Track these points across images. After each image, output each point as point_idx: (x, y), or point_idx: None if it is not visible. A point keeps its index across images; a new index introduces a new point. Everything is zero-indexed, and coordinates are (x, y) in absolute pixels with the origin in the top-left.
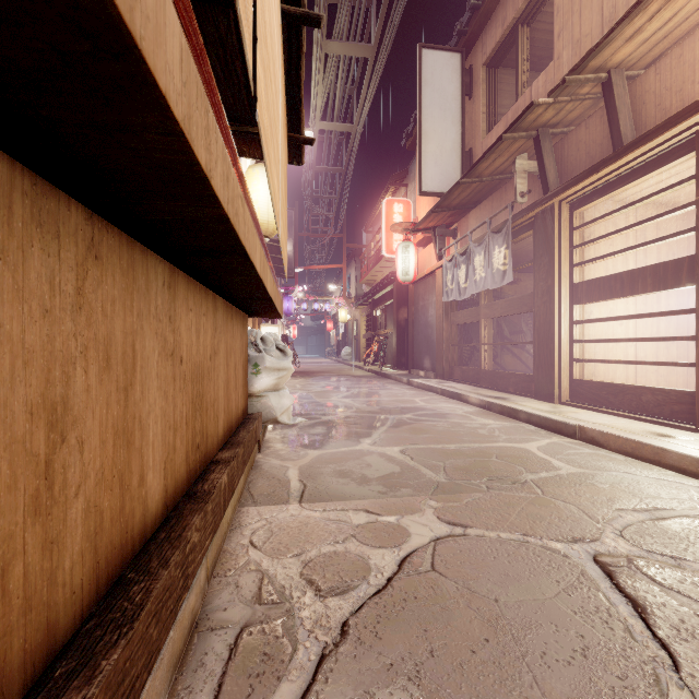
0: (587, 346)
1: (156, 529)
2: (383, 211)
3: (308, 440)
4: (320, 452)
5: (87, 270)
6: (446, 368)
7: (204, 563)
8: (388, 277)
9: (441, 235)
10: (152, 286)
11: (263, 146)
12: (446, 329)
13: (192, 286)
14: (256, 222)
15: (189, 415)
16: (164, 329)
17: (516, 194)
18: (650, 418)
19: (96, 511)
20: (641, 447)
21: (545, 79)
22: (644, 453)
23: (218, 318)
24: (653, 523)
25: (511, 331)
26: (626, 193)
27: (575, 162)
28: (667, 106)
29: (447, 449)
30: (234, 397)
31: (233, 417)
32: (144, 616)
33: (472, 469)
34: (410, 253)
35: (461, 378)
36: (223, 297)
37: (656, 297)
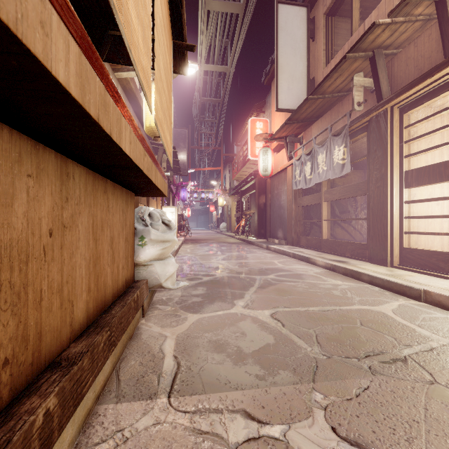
0: (412, 221)
1: None
2: (249, 127)
3: (189, 302)
4: (198, 317)
5: None
6: (294, 238)
7: None
8: (252, 174)
9: (291, 141)
10: None
11: None
12: (294, 209)
13: None
14: None
15: None
16: None
17: (354, 104)
18: None
19: None
20: None
21: (377, 13)
22: None
23: (74, 187)
24: None
25: (341, 211)
26: (445, 100)
27: (404, 75)
28: None
29: (312, 313)
30: (109, 270)
31: (107, 292)
32: None
33: (344, 339)
34: (268, 156)
35: (306, 245)
36: (83, 164)
37: None
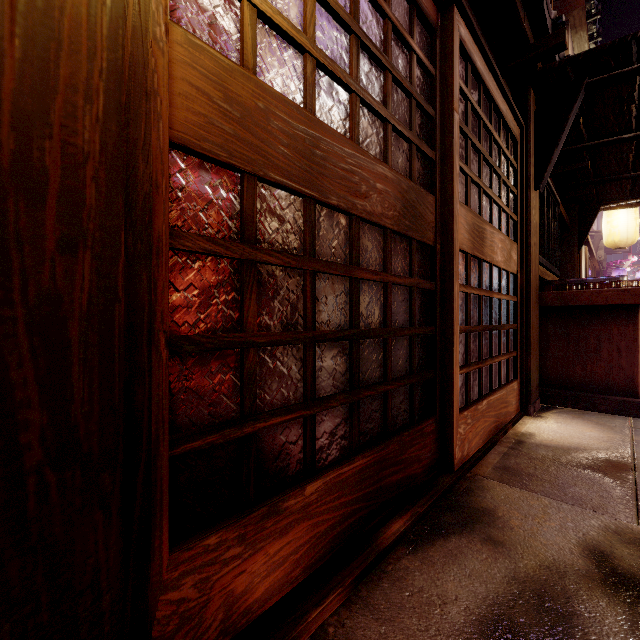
0: None
1: None
2: None
3: None
4: None
5: None
6: None
7: None
8: None
9: None
10: None
11: None
12: None
13: None
14: None
15: None
16: None
17: None
18: None
19: None
20: None
21: None
22: None
23: None
24: None
25: None
26: None
27: None
28: None
29: None
30: None
31: None
32: None
33: None
34: None
35: None
36: None
37: None
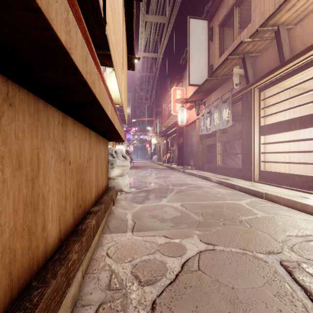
0: (266, 155)
1: (54, 252)
2: (172, 93)
3: (137, 199)
4: (142, 205)
5: (3, 112)
6: (200, 165)
7: (81, 268)
8: (174, 124)
9: (198, 104)
10: (51, 124)
11: (111, 50)
12: (200, 147)
13: (76, 125)
14: (108, 91)
15: (74, 190)
16: (59, 146)
17: (233, 85)
18: (298, 189)
19: (10, 251)
20: (296, 203)
21: (247, 31)
22: (297, 206)
23: (92, 141)
24: (307, 243)
25: (230, 148)
26: (285, 84)
27: (261, 69)
28: (306, 42)
29: (202, 204)
30: (100, 179)
31: (100, 189)
32: (37, 312)
33: (215, 214)
34: (184, 112)
35: (207, 169)
36: (94, 131)
37: (299, 132)
